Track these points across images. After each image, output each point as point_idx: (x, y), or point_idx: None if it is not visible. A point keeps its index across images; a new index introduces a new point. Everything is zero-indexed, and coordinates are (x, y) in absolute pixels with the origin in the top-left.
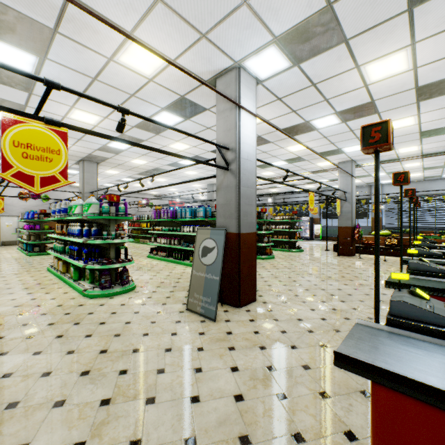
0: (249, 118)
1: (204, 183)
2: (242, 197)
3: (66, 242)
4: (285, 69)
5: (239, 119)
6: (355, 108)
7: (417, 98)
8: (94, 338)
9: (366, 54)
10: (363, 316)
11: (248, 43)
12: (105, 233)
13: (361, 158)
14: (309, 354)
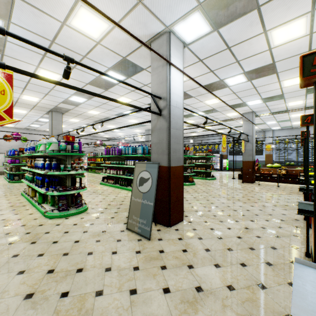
0: (177, 73)
1: (143, 129)
2: (172, 137)
3: (35, 173)
4: (206, 33)
5: (169, 73)
6: (259, 68)
7: None
8: (45, 257)
9: (273, 20)
10: (271, 234)
11: (177, 9)
12: (62, 166)
13: (260, 110)
14: (231, 274)
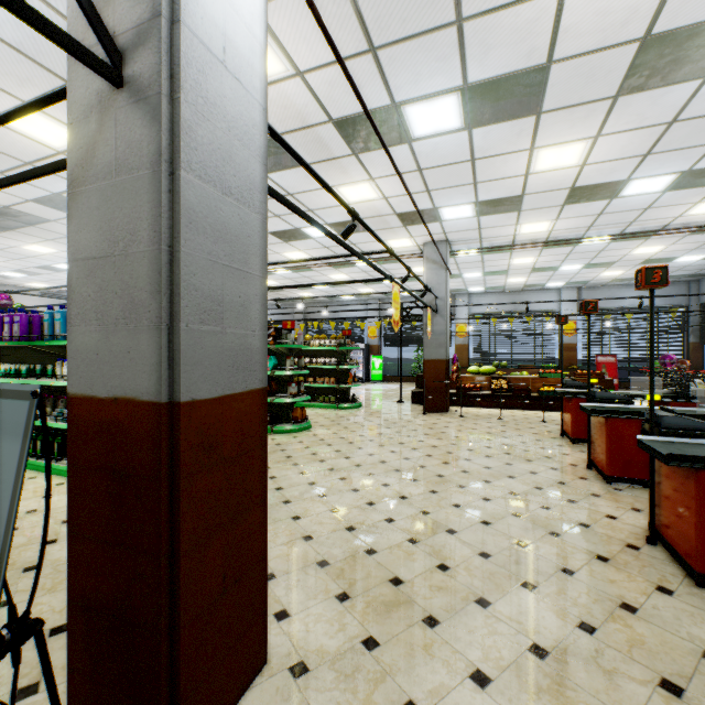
0: None
1: None
2: (191, 225)
3: None
4: None
5: None
6: (507, 80)
7: (624, 81)
8: None
9: None
10: (643, 673)
11: None
12: None
13: (462, 238)
14: None
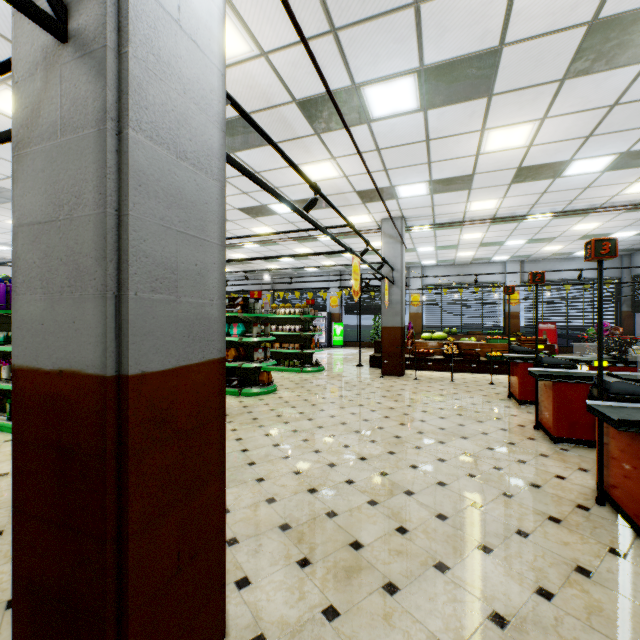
0: None
1: None
2: (141, 188)
3: None
4: None
5: None
6: (461, 62)
7: (570, 65)
8: None
9: None
10: None
11: None
12: None
13: (416, 215)
14: None
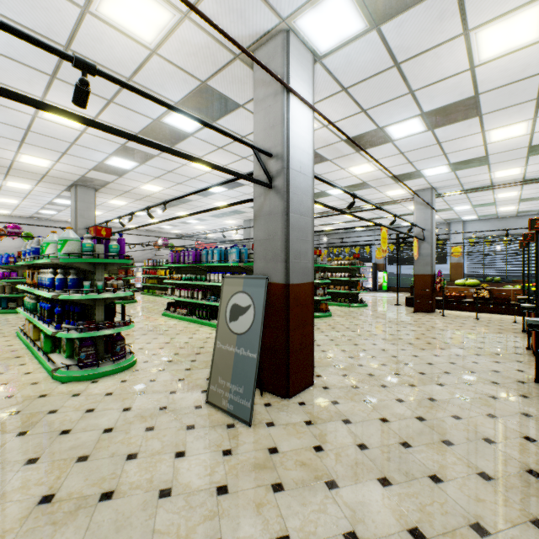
0: (302, 110)
1: (240, 219)
2: (292, 229)
3: (41, 296)
4: (357, 34)
5: (288, 109)
6: (450, 106)
7: None
8: (40, 466)
9: (483, 8)
10: (480, 411)
11: None
12: (87, 283)
13: (444, 185)
14: (414, 500)
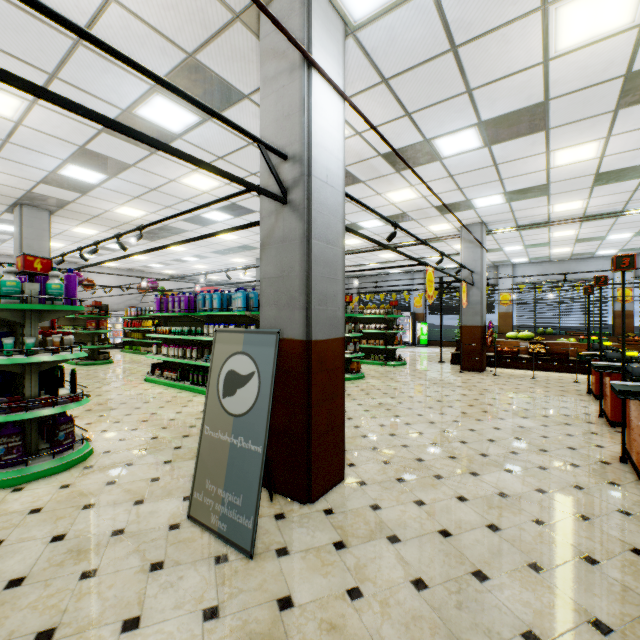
0: (330, 96)
1: (251, 257)
2: (315, 263)
3: None
4: None
5: (309, 91)
6: (514, 115)
7: (619, 100)
8: None
9: None
10: (567, 510)
11: None
12: (8, 341)
13: (496, 220)
14: None
